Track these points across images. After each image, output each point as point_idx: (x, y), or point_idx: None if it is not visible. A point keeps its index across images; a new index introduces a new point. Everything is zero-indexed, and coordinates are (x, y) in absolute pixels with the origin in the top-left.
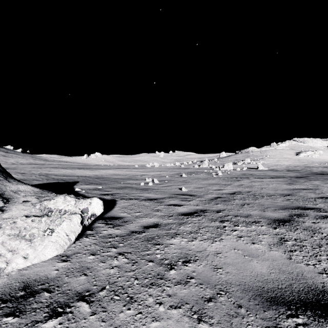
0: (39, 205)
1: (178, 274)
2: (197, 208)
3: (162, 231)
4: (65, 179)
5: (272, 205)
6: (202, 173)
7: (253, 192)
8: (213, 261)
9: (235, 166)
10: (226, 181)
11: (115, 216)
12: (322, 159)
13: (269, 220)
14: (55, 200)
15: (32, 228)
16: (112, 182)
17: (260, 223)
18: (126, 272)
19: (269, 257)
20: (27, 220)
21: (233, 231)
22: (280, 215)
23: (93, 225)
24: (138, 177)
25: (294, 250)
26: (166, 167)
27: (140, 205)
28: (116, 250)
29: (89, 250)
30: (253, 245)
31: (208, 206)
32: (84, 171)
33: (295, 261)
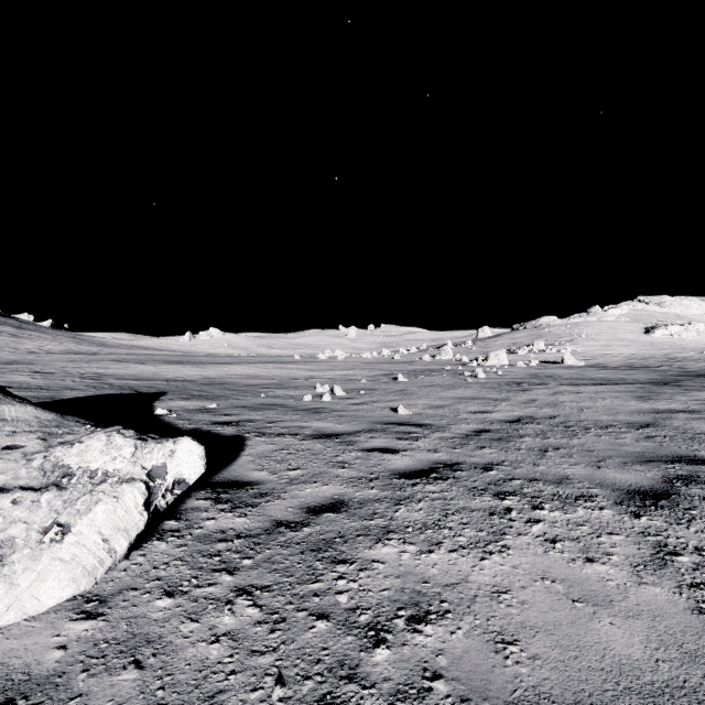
0: (41, 458)
1: (398, 662)
2: (435, 458)
3: (353, 523)
4: (137, 387)
5: (615, 451)
6: (440, 373)
7: (564, 419)
8: (491, 618)
9: (512, 357)
10: (496, 392)
11: (238, 478)
12: (703, 341)
13: (616, 491)
14: (83, 444)
15: (10, 522)
16: (241, 393)
17: (596, 500)
18: (254, 657)
19: (640, 604)
20: (2, 500)
21: (532, 525)
22: (641, 479)
23: (182, 505)
24: (300, 382)
25: (704, 584)
26: (361, 360)
27: (301, 451)
28: (233, 581)
29: (162, 579)
30: (590, 567)
31: (461, 454)
32: (181, 368)
33: None
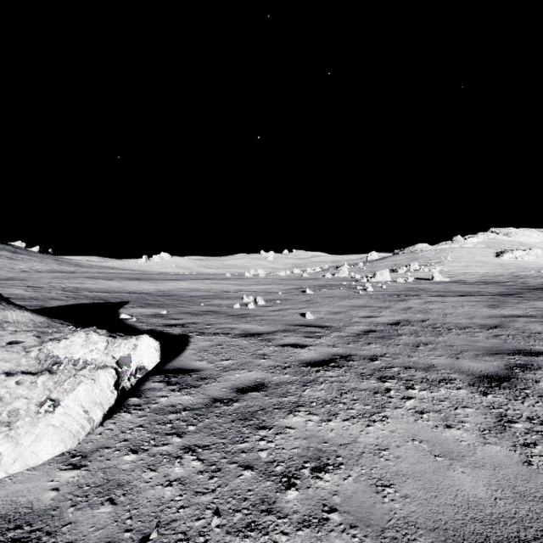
0: (36, 350)
1: (304, 500)
2: (333, 351)
3: (271, 400)
4: (106, 298)
5: (470, 346)
6: (338, 287)
7: (432, 322)
8: (373, 468)
9: (394, 275)
10: (381, 302)
11: (184, 366)
12: (541, 263)
13: (470, 376)
14: (68, 340)
15: (15, 398)
16: (186, 302)
17: (454, 382)
18: (197, 496)
19: (485, 458)
20: (9, 381)
21: (406, 400)
22: (489, 367)
23: (142, 386)
24: (231, 294)
25: (533, 444)
26: (278, 277)
27: (232, 346)
28: (181, 442)
29: (128, 440)
30: (449, 431)
31: (353, 348)
32: (140, 284)
33: (540, 469)
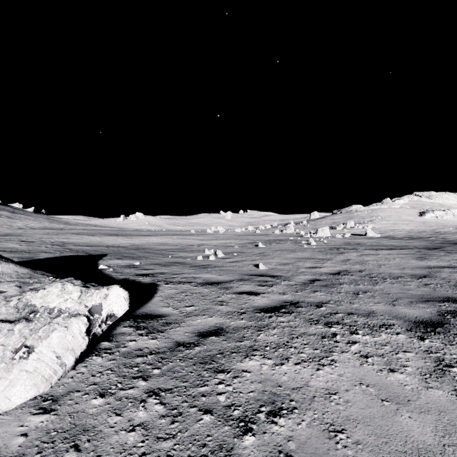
0: (16, 299)
1: (260, 446)
2: (284, 298)
3: (229, 344)
4: (88, 251)
5: (404, 294)
6: (286, 242)
7: (368, 272)
8: (325, 413)
9: (333, 231)
10: (323, 254)
11: (152, 312)
12: None
13: (407, 322)
14: (45, 290)
15: None
16: (156, 255)
17: (394, 328)
18: (159, 442)
19: (429, 403)
20: None
21: (351, 345)
22: (423, 313)
23: (113, 331)
24: (194, 248)
25: None
26: (234, 233)
27: (195, 294)
28: (146, 385)
29: (97, 384)
30: (393, 376)
31: (301, 296)
32: (117, 239)
33: None
